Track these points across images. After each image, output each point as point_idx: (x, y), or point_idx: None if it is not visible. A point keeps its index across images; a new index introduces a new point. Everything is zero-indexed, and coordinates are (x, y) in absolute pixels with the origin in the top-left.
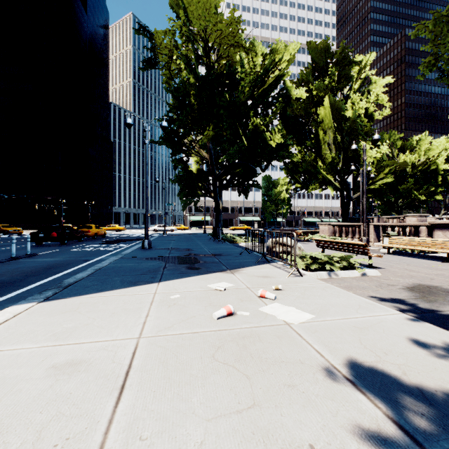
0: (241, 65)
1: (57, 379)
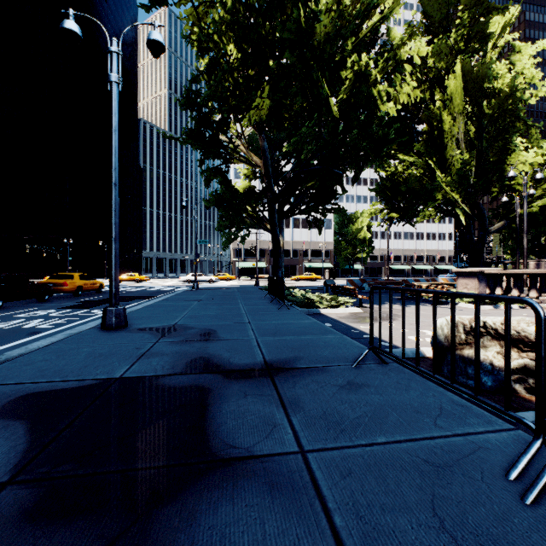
0: (317, 4)
1: None
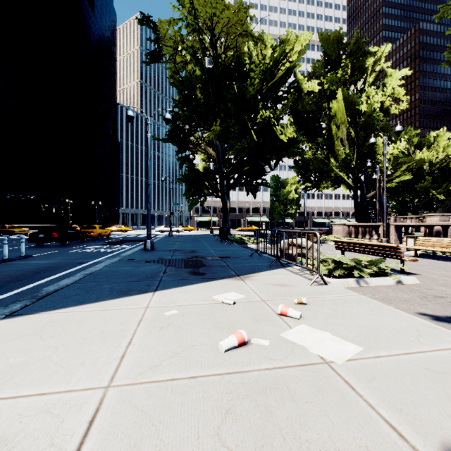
0: (250, 58)
1: None
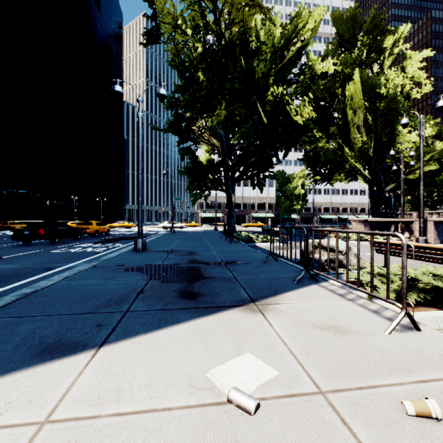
0: (257, 37)
1: None
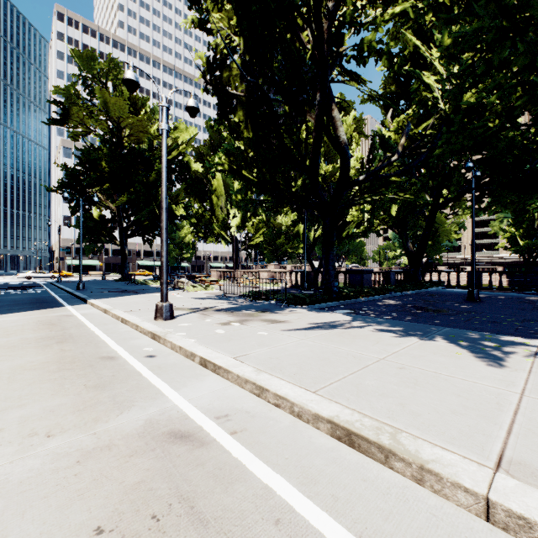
0: (149, 138)
1: (136, 301)
